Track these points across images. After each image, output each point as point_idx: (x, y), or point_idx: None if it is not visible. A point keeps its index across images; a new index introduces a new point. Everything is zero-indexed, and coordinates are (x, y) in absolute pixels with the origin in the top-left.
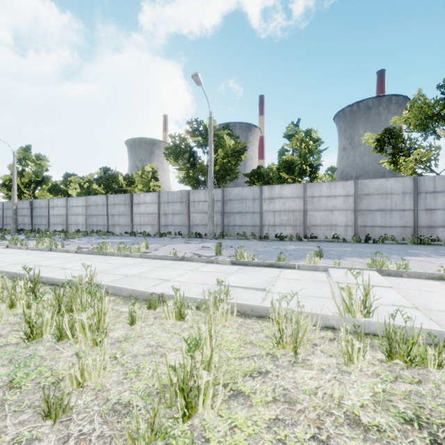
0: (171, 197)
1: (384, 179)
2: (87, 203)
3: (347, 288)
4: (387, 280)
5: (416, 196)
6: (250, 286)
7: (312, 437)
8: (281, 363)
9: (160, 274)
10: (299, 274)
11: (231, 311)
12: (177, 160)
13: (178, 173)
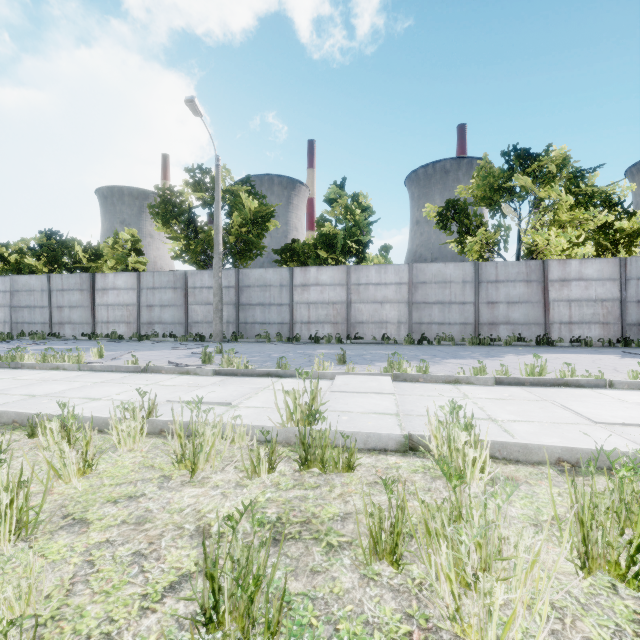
0: (158, 280)
1: (442, 264)
2: (13, 287)
3: (293, 392)
4: (398, 386)
5: (477, 286)
6: (213, 401)
7: (133, 553)
8: (169, 485)
9: (91, 392)
10: (296, 384)
11: (155, 432)
12: (169, 225)
13: (172, 244)
